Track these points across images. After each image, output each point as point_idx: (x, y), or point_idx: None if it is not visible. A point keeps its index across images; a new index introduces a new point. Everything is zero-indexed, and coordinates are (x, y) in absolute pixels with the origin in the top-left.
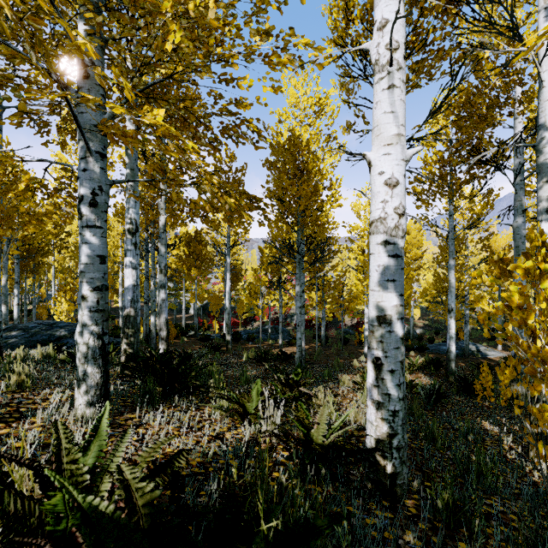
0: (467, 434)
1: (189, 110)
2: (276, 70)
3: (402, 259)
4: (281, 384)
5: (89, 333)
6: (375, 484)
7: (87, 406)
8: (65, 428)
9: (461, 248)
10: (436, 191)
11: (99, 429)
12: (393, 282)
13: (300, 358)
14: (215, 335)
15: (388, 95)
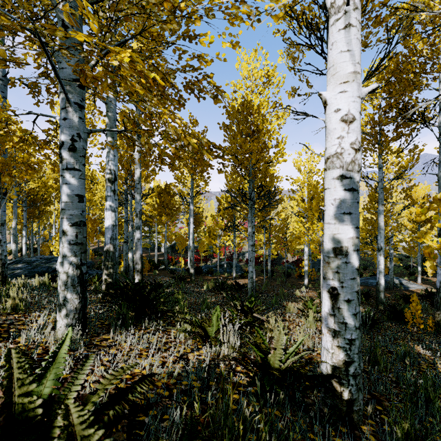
0: (404, 357)
1: (157, 67)
2: (235, 25)
3: (357, 192)
4: (237, 310)
5: (69, 263)
6: (331, 409)
7: (67, 328)
8: (27, 354)
9: (388, 197)
10: (367, 147)
11: (59, 357)
12: (349, 215)
13: (251, 288)
14: (181, 269)
15: (344, 34)
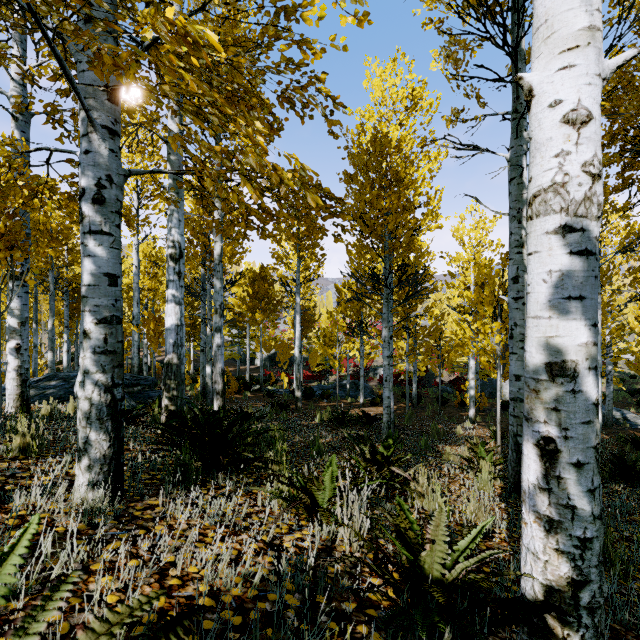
0: None
1: (234, 66)
2: None
3: (595, 258)
4: (365, 461)
5: (93, 384)
6: None
7: (90, 487)
8: None
9: (605, 282)
10: None
11: None
12: (580, 302)
13: (388, 422)
14: (283, 390)
15: None
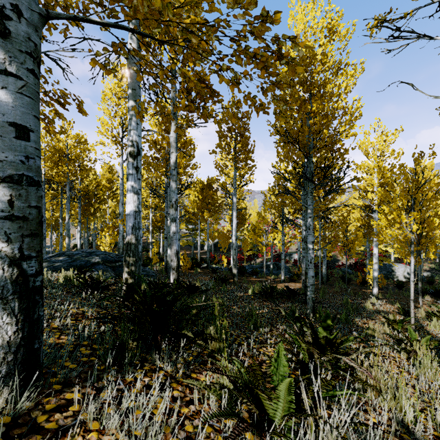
0: None
1: None
2: None
3: None
4: (307, 344)
5: None
6: None
7: None
8: None
9: None
10: None
11: None
12: None
13: (312, 298)
14: (223, 268)
15: None
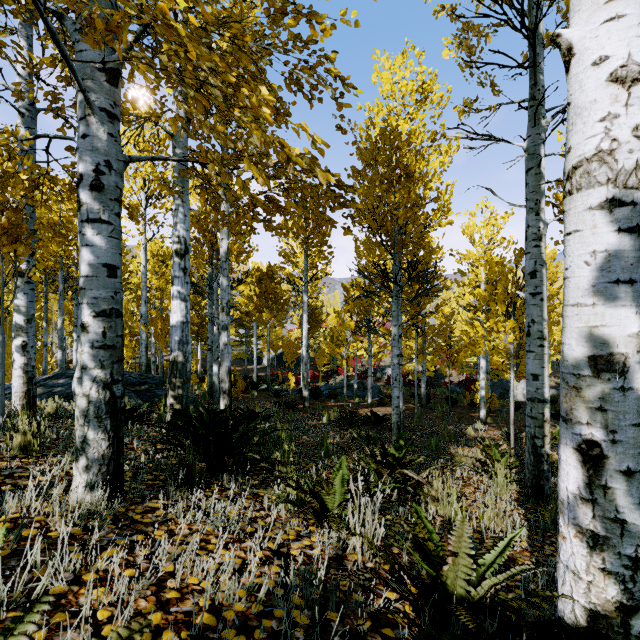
0: None
1: (239, 45)
2: None
3: None
4: (376, 463)
5: (91, 380)
6: None
7: (88, 489)
8: None
9: None
10: None
11: None
12: (630, 286)
13: (397, 423)
14: (290, 389)
15: None
